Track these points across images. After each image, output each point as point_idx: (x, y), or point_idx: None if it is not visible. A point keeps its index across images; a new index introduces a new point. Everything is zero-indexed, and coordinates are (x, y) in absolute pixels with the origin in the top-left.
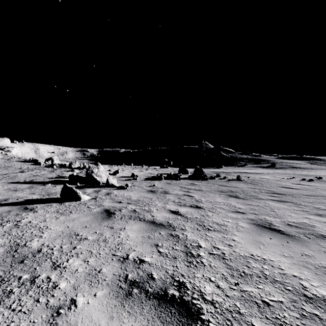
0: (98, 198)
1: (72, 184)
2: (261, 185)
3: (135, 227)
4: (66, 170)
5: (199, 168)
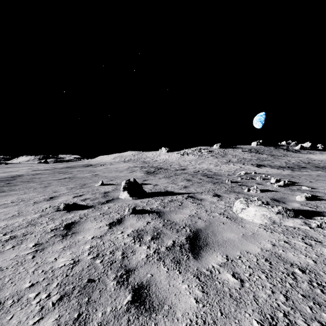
0: None
1: None
2: None
3: None
4: None
5: None
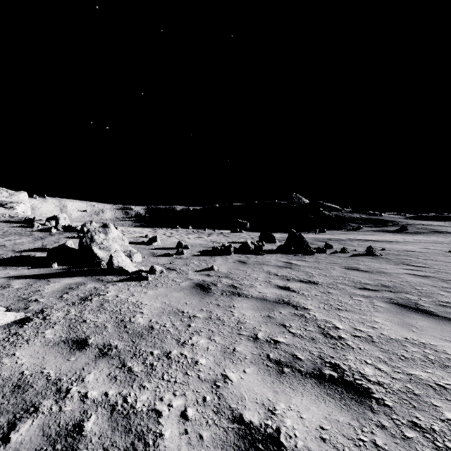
0: (32, 322)
1: (43, 266)
2: (429, 267)
3: None
4: (70, 236)
5: (296, 234)
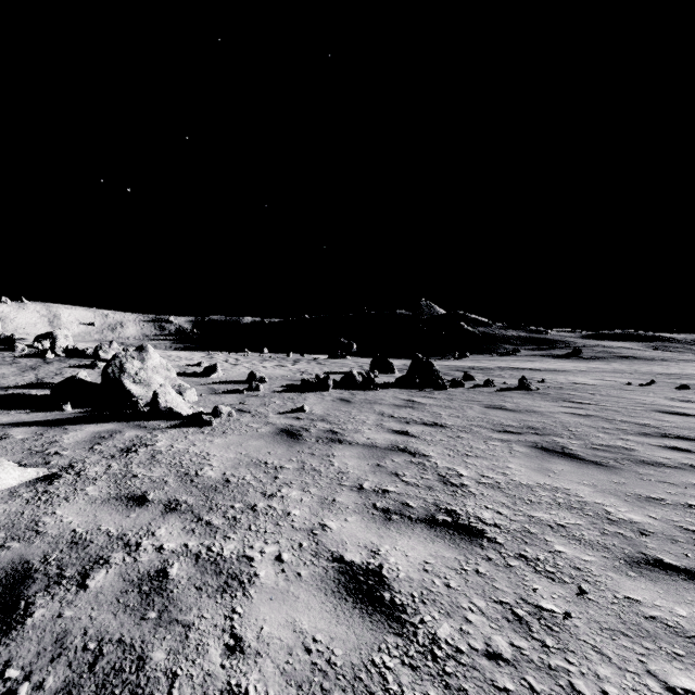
0: (63, 478)
1: (49, 409)
2: (595, 404)
3: None
4: (78, 364)
5: (423, 360)
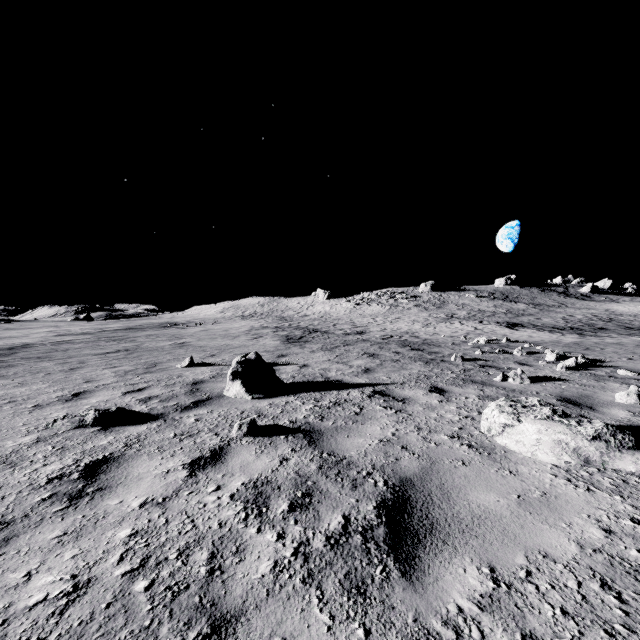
0: None
1: None
2: None
3: None
4: None
5: None
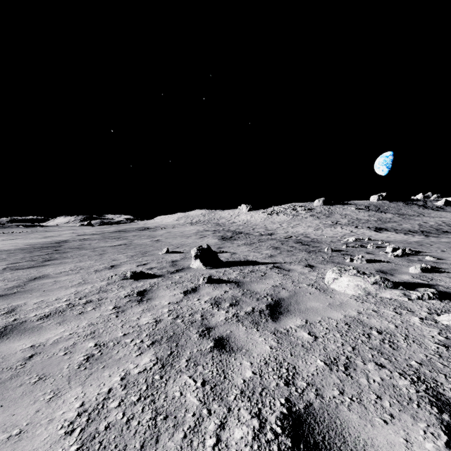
0: None
1: None
2: None
3: (23, 342)
4: None
5: None
